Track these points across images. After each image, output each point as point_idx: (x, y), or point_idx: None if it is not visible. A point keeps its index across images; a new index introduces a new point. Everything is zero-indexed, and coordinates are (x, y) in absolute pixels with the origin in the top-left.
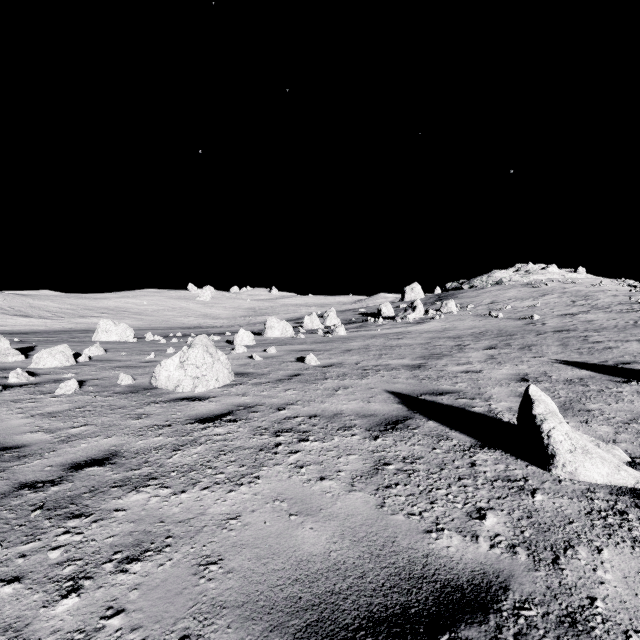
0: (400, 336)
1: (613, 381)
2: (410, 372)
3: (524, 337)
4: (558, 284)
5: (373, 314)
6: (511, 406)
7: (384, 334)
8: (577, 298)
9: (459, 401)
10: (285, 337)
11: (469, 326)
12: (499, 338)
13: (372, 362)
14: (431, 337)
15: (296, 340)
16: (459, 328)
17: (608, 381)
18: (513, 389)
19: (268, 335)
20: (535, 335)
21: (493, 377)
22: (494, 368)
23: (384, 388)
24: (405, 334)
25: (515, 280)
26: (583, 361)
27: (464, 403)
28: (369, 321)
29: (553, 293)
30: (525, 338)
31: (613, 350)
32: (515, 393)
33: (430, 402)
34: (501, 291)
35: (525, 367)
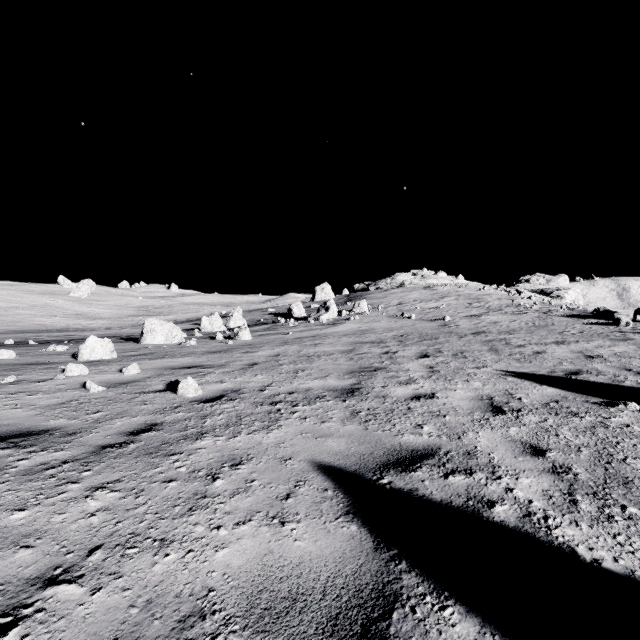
0: (317, 341)
1: (593, 403)
2: (343, 404)
3: (449, 341)
4: (452, 288)
5: (283, 314)
6: (545, 489)
7: (297, 338)
8: (471, 300)
9: (455, 485)
10: (170, 344)
11: (387, 328)
12: (424, 342)
13: (285, 386)
14: (352, 342)
15: (182, 349)
16: (378, 330)
17: (588, 403)
18: (504, 433)
19: (147, 342)
20: (458, 338)
21: (457, 406)
22: (447, 388)
23: (310, 456)
24: (322, 338)
25: (415, 283)
26: (532, 372)
27: (467, 491)
28: (279, 322)
29: (450, 296)
30: (451, 342)
31: (544, 355)
32: (515, 444)
33: (407, 498)
34: (405, 293)
35: (480, 384)
